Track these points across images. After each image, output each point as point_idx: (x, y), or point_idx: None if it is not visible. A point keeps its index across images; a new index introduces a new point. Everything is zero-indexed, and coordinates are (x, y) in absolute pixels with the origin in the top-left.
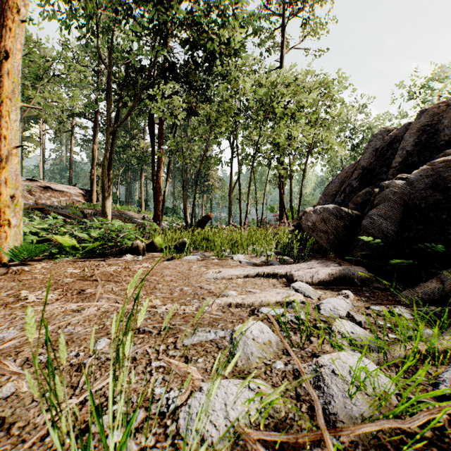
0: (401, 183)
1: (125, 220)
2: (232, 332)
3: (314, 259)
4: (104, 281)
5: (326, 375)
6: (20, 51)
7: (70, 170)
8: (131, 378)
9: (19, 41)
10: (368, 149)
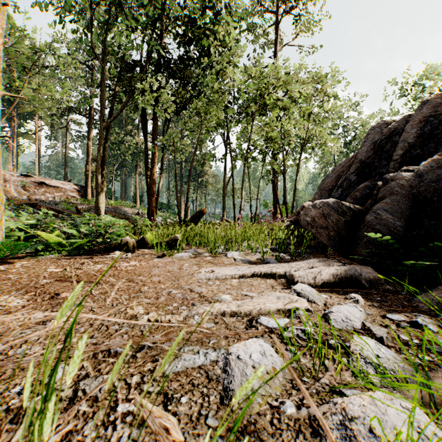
0: (407, 175)
1: (119, 215)
2: (227, 356)
3: (312, 256)
4: (84, 283)
5: (362, 436)
6: (1, 36)
7: (66, 166)
8: (85, 435)
9: (0, 25)
10: (366, 142)
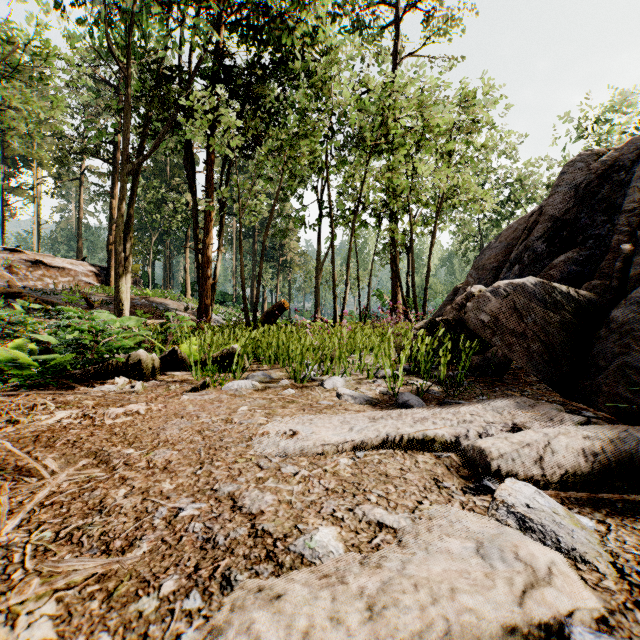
0: None
1: (156, 312)
2: None
3: (479, 385)
4: None
5: None
6: None
7: (79, 237)
8: None
9: None
10: (561, 186)
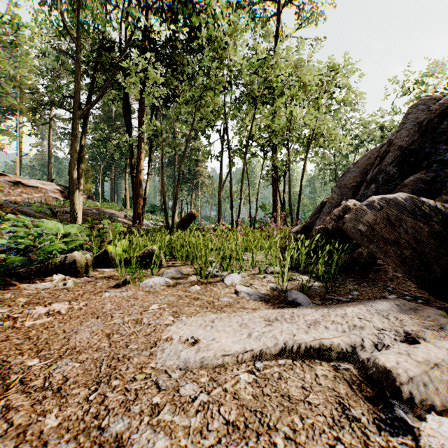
0: None
1: (103, 218)
2: None
3: (349, 281)
4: None
5: None
6: None
7: (49, 165)
8: None
9: None
10: (406, 123)
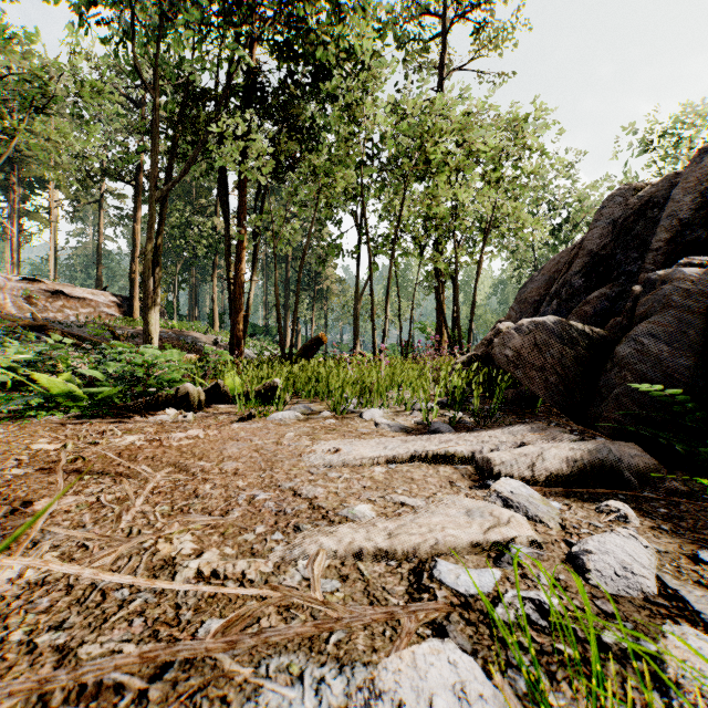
0: (691, 274)
1: (184, 345)
2: (371, 700)
3: (511, 417)
4: (91, 475)
5: None
6: None
7: (99, 264)
8: None
9: None
10: (600, 220)
